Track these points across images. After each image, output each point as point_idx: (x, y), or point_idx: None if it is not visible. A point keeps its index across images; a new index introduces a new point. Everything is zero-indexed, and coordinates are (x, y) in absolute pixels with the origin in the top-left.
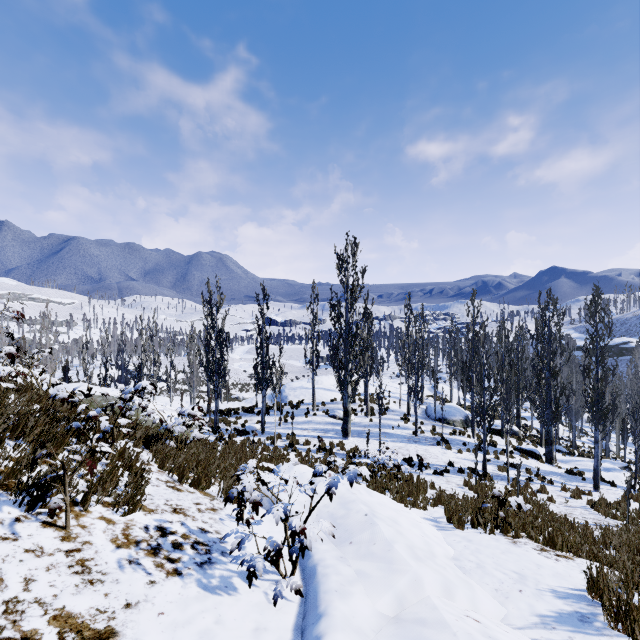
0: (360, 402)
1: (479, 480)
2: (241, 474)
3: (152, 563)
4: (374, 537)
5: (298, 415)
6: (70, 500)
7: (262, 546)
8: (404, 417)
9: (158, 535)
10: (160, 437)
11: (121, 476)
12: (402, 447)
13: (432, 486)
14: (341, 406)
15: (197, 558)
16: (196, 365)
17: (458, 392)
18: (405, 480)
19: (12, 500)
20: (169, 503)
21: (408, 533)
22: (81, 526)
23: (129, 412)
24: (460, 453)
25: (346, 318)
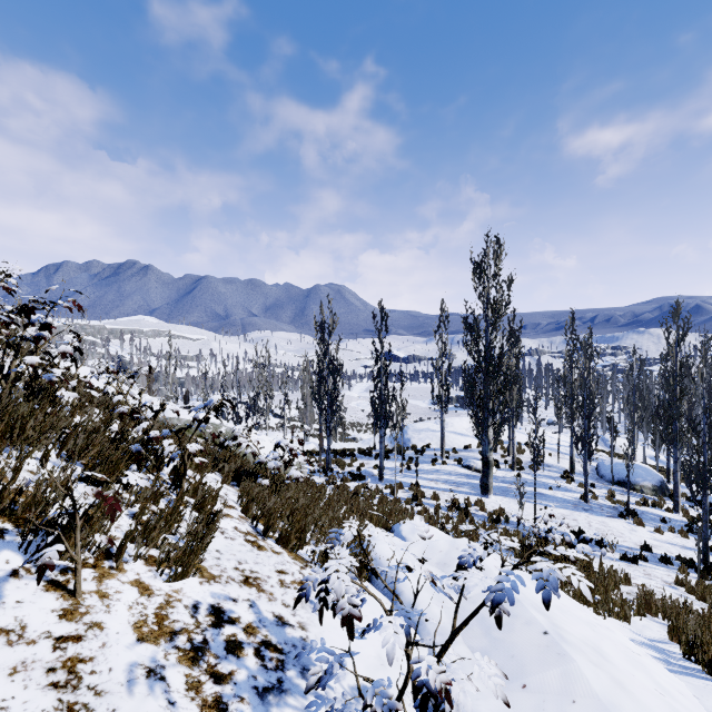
0: (502, 452)
1: (704, 580)
2: (332, 545)
3: (183, 679)
4: (570, 686)
5: (423, 462)
6: (99, 550)
7: (370, 661)
8: (565, 475)
9: (209, 623)
10: (253, 473)
11: (181, 521)
12: (566, 515)
13: (626, 580)
14: (477, 455)
15: (259, 677)
16: (309, 399)
17: (643, 447)
18: (581, 565)
19: (18, 542)
20: (241, 567)
21: (634, 686)
22: (100, 594)
23: (228, 442)
24: (658, 533)
25: (486, 342)
